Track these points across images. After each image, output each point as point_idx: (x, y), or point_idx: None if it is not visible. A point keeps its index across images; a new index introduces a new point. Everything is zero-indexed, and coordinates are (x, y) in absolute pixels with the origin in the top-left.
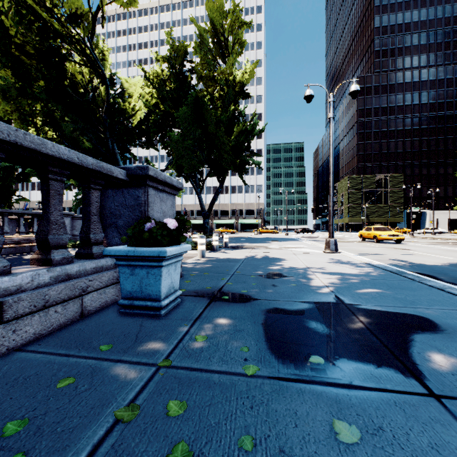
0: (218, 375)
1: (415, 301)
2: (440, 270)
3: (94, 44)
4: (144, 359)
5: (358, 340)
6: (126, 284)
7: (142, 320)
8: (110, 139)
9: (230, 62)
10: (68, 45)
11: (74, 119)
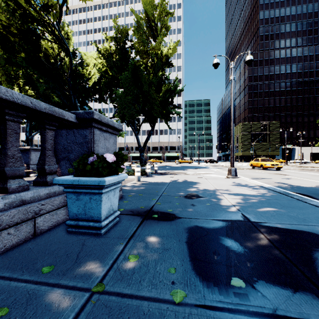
0: (148, 302)
1: (306, 219)
2: (314, 191)
3: (61, 27)
4: (80, 283)
5: (270, 259)
6: (72, 208)
7: (85, 239)
8: (73, 96)
9: (159, 41)
10: (42, 27)
11: (46, 81)
